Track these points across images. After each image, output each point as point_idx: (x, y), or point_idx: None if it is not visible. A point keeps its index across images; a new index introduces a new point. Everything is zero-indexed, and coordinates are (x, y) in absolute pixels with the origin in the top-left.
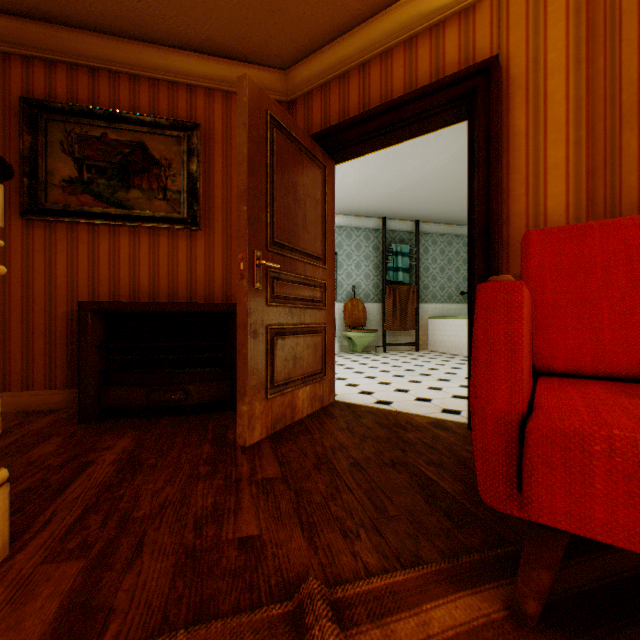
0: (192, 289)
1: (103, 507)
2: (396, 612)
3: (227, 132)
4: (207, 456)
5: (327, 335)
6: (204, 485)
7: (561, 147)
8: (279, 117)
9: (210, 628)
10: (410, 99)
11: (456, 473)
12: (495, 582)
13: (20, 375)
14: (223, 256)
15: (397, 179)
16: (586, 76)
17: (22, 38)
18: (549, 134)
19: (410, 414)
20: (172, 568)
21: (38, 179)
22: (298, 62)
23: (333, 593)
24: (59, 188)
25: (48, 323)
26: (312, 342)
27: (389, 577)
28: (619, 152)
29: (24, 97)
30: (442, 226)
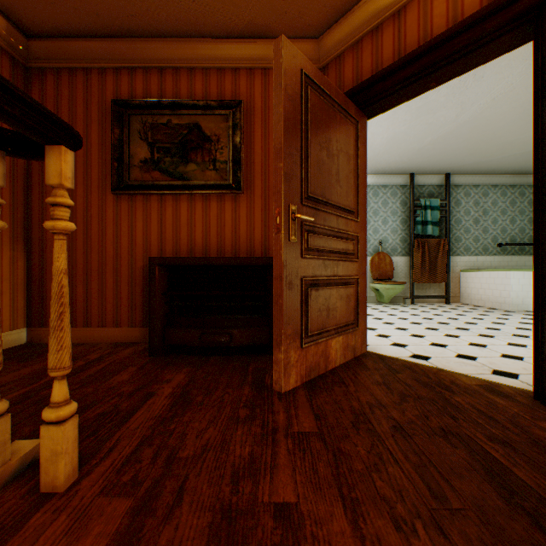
0: (236, 245)
1: (155, 441)
2: None
3: (265, 105)
4: (246, 399)
5: (359, 287)
6: (242, 431)
7: None
8: (313, 76)
9: None
10: (455, 32)
11: (533, 459)
12: None
13: (112, 314)
14: (262, 215)
15: (428, 132)
16: None
17: (113, 55)
18: None
19: (453, 373)
20: (207, 528)
21: (123, 162)
22: (330, 27)
23: None
24: (137, 168)
25: (130, 275)
26: (344, 293)
27: None
28: None
29: (114, 100)
30: (476, 177)
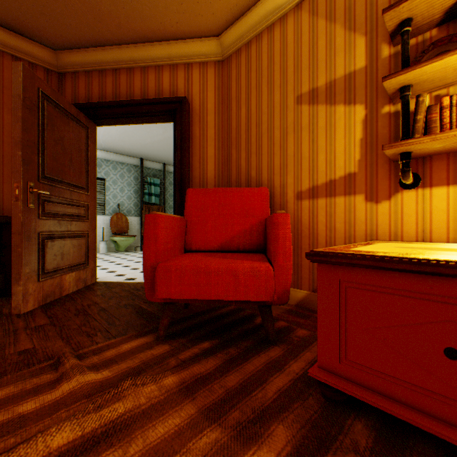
0: None
1: None
2: (108, 350)
3: None
4: None
5: (90, 238)
6: None
7: (213, 149)
8: (50, 93)
9: (4, 378)
10: (143, 103)
11: (158, 304)
12: (155, 332)
13: None
14: None
15: (148, 136)
16: (222, 119)
17: None
18: (209, 141)
19: None
20: None
21: None
22: (67, 49)
23: (78, 352)
24: None
25: None
26: (78, 243)
27: (108, 342)
28: (231, 157)
29: None
30: None
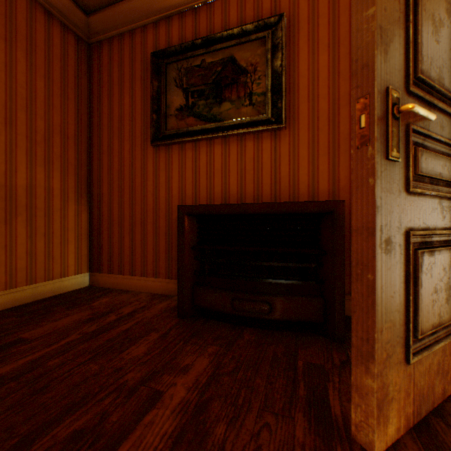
0: (275, 191)
1: None
2: None
3: (312, 12)
4: None
5: None
6: None
7: None
8: None
9: None
10: None
11: None
12: None
13: (152, 265)
14: (308, 152)
15: None
16: None
17: (152, 8)
18: None
19: None
20: None
21: (161, 113)
22: None
23: None
24: (173, 117)
25: (167, 226)
26: None
27: None
28: None
29: (153, 52)
30: None
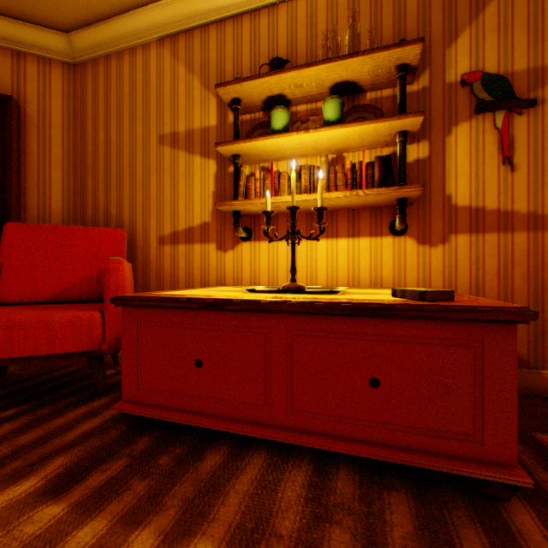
0: None
1: None
2: None
3: None
4: None
5: None
6: None
7: (61, 173)
8: None
9: None
10: None
11: None
12: None
13: None
14: None
15: None
16: (75, 138)
17: None
18: (54, 162)
19: None
20: None
21: None
22: None
23: None
24: None
25: None
26: None
27: None
28: (87, 187)
29: None
30: None
